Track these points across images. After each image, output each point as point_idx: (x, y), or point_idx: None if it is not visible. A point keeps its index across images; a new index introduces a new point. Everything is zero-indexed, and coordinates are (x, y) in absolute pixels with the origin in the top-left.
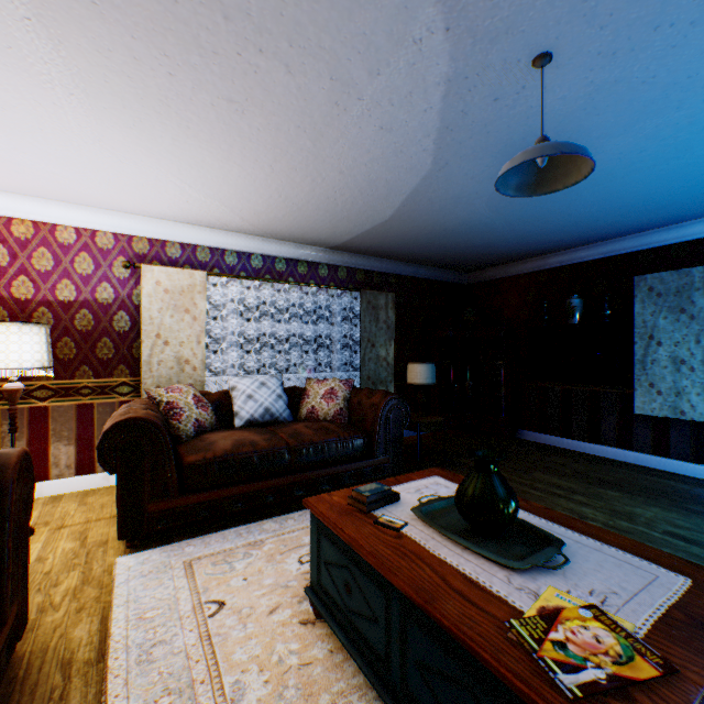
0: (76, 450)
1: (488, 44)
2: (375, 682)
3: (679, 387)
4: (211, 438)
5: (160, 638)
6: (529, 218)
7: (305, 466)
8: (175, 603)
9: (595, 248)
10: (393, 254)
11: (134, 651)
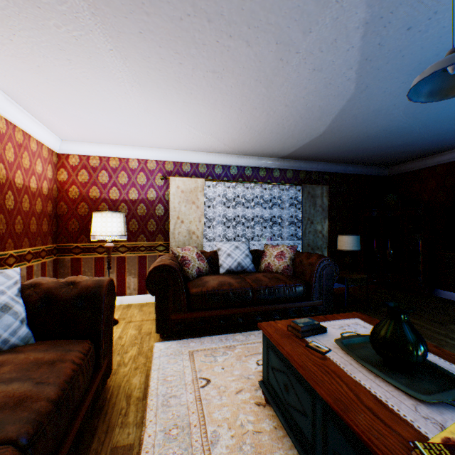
0: (138, 280)
1: None
2: None
3: None
4: (205, 279)
5: (174, 393)
6: (445, 118)
7: (262, 302)
8: (183, 375)
9: None
10: (326, 158)
11: (160, 398)
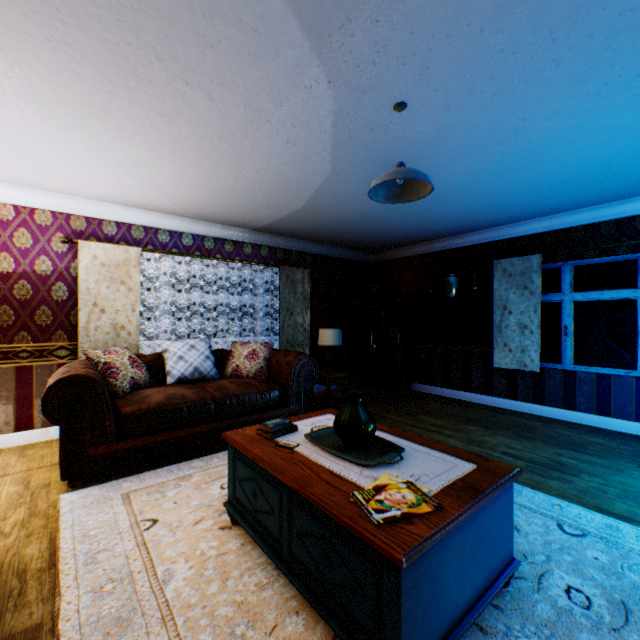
0: (15, 408)
1: (360, 94)
2: (272, 555)
3: (523, 346)
4: (146, 393)
5: (103, 547)
6: (413, 212)
7: (229, 415)
8: (115, 523)
9: (467, 237)
10: (308, 236)
11: (81, 558)
